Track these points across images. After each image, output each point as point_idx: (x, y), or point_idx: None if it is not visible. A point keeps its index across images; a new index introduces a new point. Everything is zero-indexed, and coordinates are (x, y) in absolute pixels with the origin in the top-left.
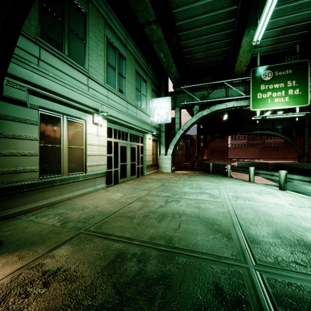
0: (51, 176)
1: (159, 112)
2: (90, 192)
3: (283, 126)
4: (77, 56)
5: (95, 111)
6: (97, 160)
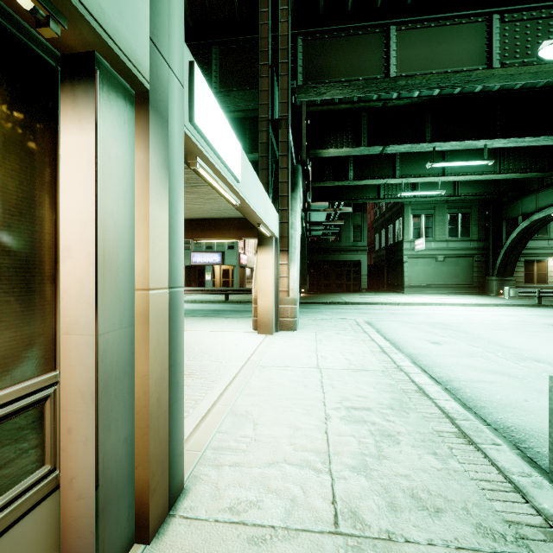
0: (528, 284)
1: None
2: None
3: None
4: (541, 233)
5: None
6: None
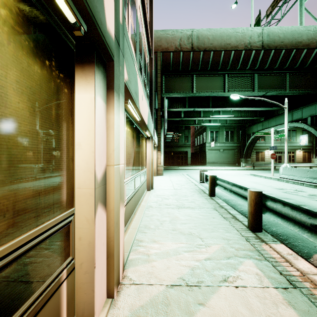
0: (257, 162)
1: (303, 141)
2: None
3: None
4: (262, 140)
5: (267, 149)
6: (268, 159)
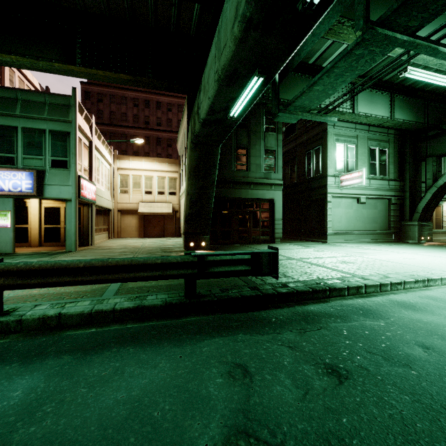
0: None
1: None
2: (444, 239)
3: None
4: None
5: None
6: None
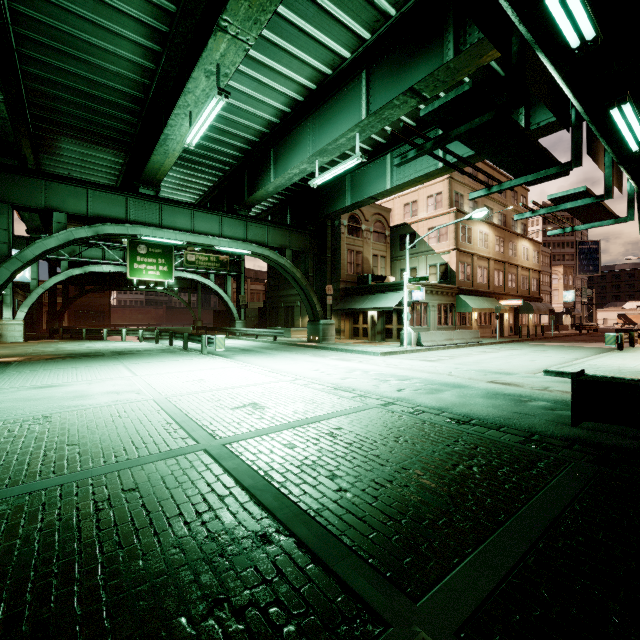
0: None
1: None
2: None
3: (179, 285)
4: None
5: None
6: None
